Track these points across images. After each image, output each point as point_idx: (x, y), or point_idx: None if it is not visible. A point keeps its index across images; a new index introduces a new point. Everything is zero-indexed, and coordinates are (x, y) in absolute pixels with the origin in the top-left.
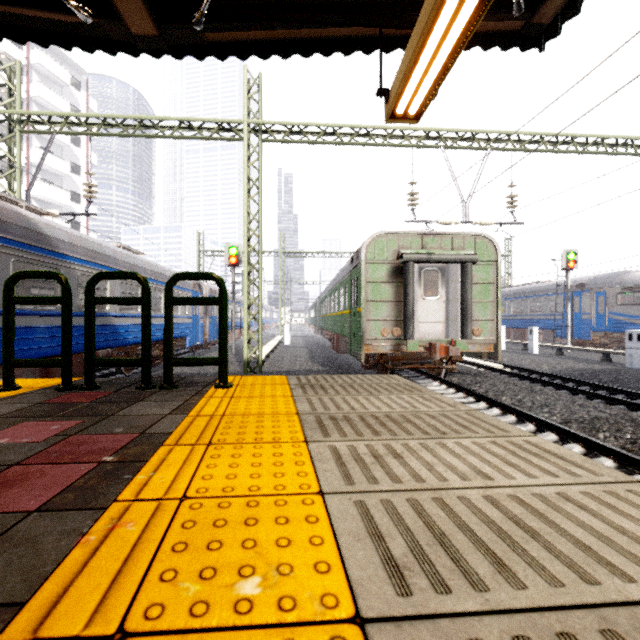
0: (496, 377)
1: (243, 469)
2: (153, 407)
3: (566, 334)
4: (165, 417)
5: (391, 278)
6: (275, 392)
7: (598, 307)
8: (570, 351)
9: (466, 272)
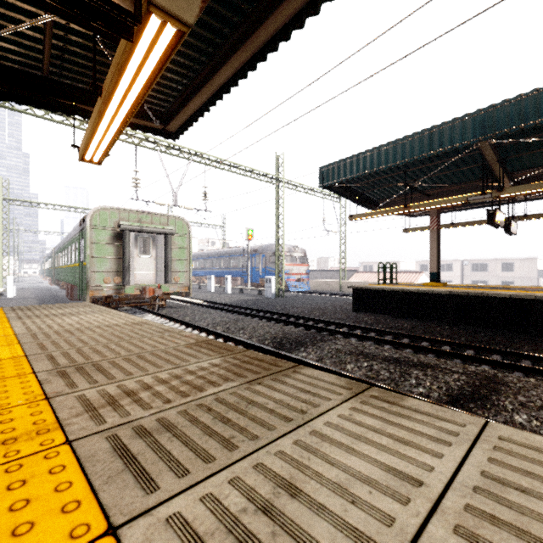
0: (191, 308)
1: None
2: None
3: (248, 280)
4: None
5: (113, 241)
6: None
7: (263, 264)
8: (250, 290)
9: (167, 240)
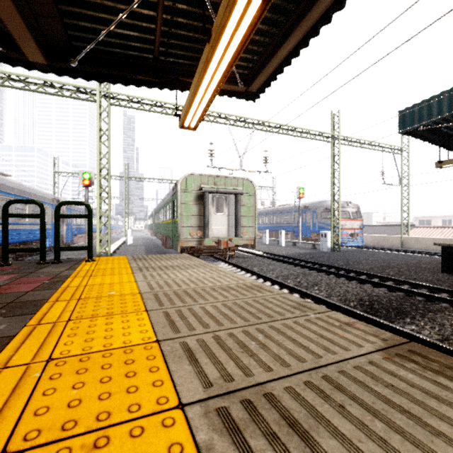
0: (256, 258)
1: (107, 280)
2: (54, 269)
3: (299, 234)
4: (64, 271)
5: (196, 201)
6: (120, 262)
7: (314, 219)
8: (301, 244)
9: (238, 199)
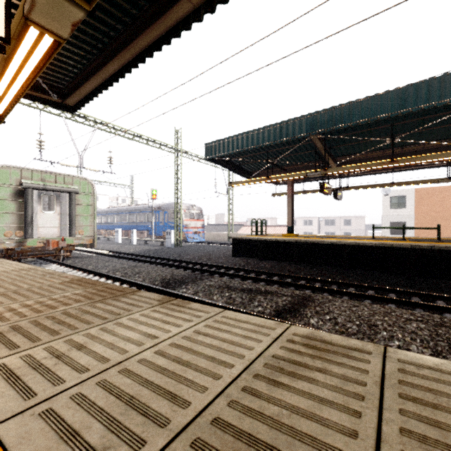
0: (96, 257)
1: None
2: None
3: (152, 233)
4: None
5: (15, 197)
6: None
7: (166, 219)
8: (154, 242)
9: (72, 198)
